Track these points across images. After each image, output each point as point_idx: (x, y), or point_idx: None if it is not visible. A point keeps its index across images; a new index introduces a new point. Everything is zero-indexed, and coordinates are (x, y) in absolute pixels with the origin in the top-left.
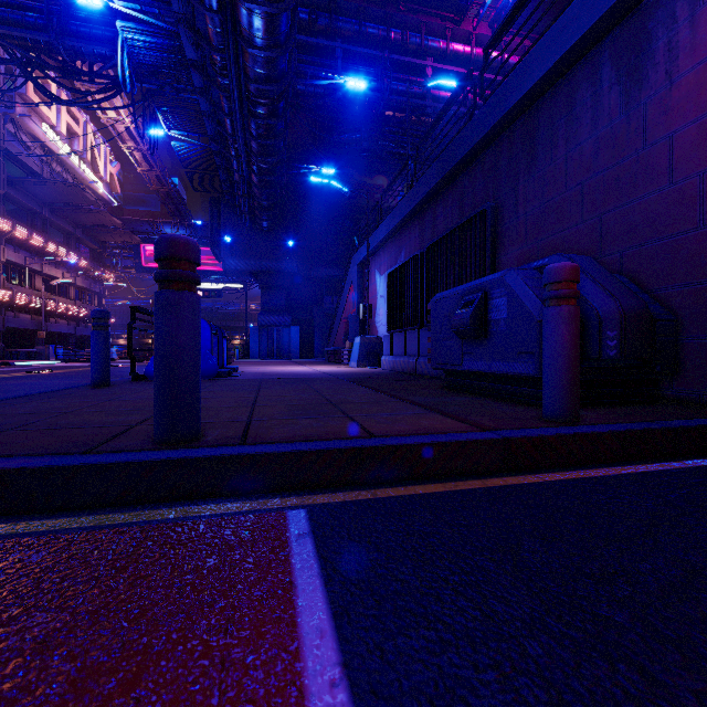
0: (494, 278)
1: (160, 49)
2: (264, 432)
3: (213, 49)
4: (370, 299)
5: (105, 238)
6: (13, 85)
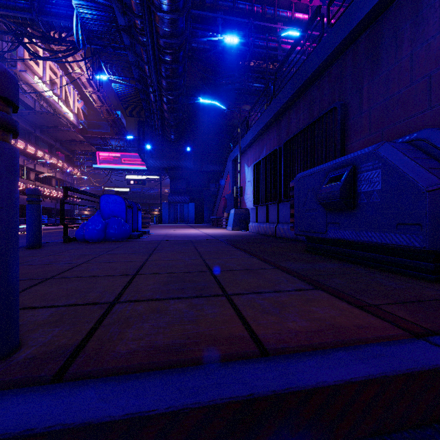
0: (364, 153)
1: (101, 19)
2: (113, 335)
3: (135, 15)
4: (241, 184)
5: (74, 148)
6: (16, 52)
